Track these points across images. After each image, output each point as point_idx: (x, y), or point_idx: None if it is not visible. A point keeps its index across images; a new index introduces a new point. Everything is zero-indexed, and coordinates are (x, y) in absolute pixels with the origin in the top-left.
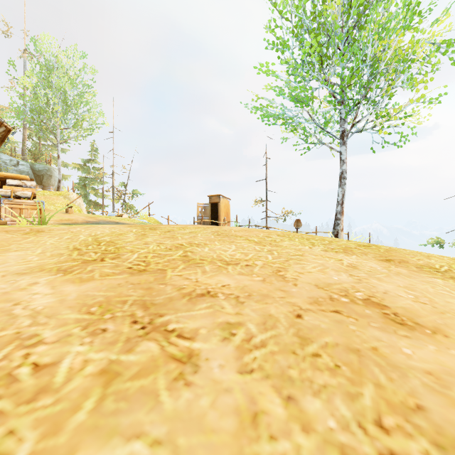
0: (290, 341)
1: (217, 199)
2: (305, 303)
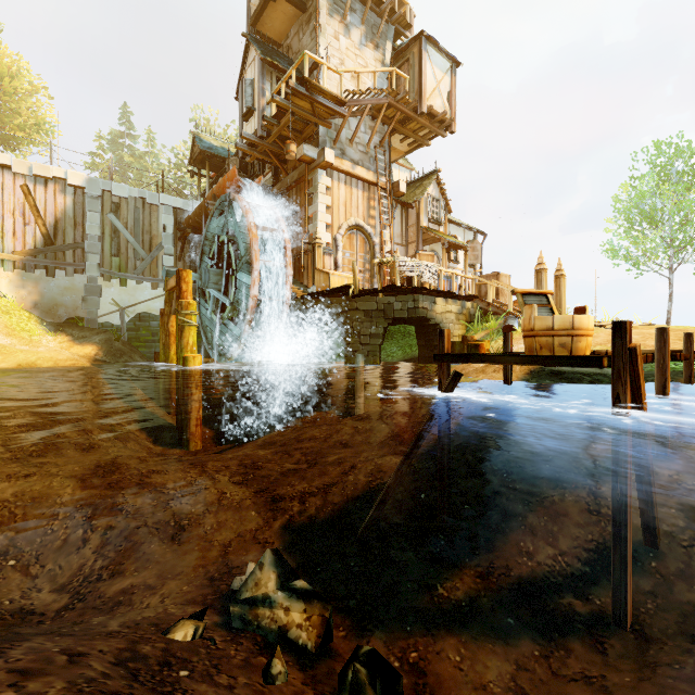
0: None
1: None
2: None
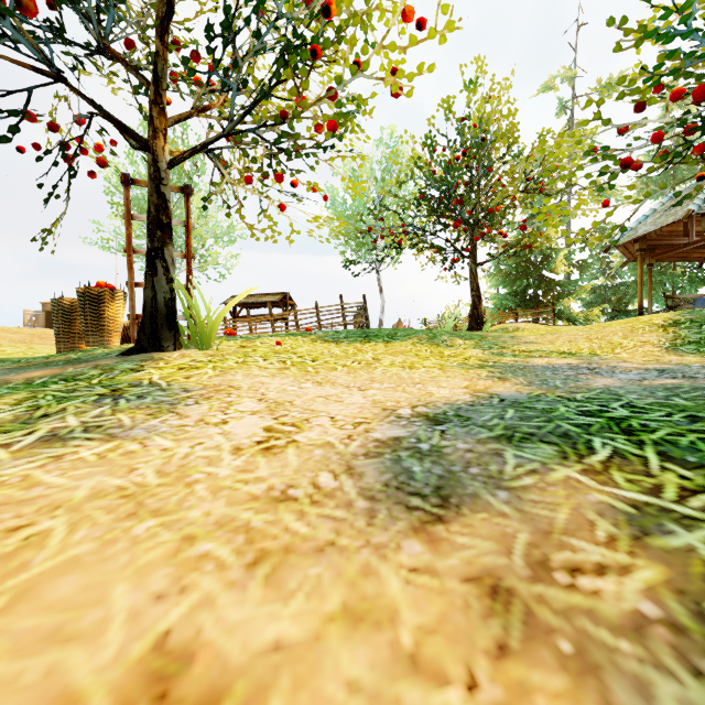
0: None
1: None
2: None
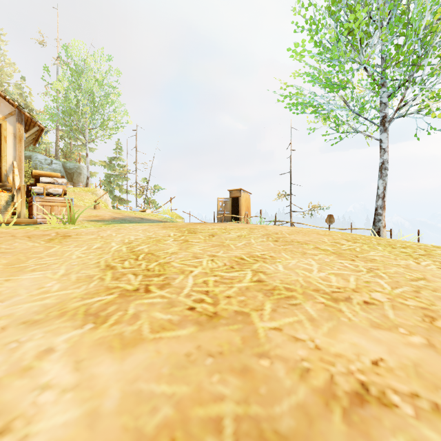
0: None
1: (238, 193)
2: None
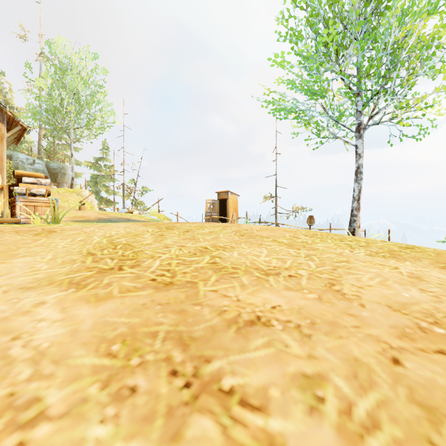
0: (411, 415)
1: (226, 195)
2: (391, 336)
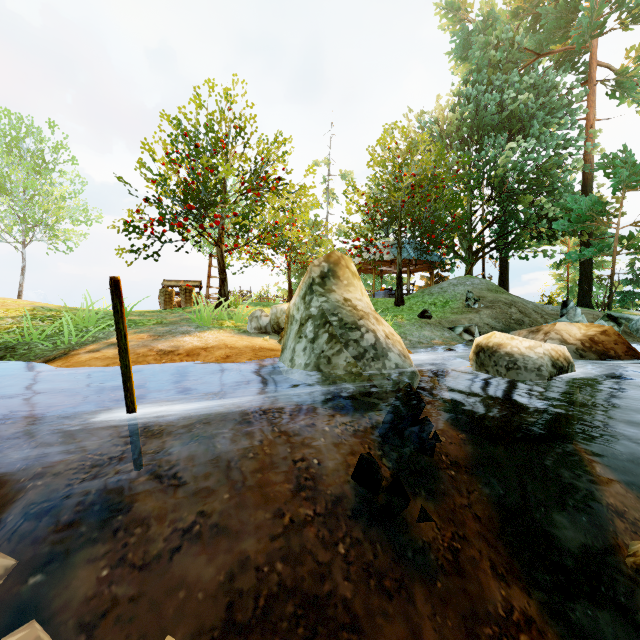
0: None
1: None
2: None
